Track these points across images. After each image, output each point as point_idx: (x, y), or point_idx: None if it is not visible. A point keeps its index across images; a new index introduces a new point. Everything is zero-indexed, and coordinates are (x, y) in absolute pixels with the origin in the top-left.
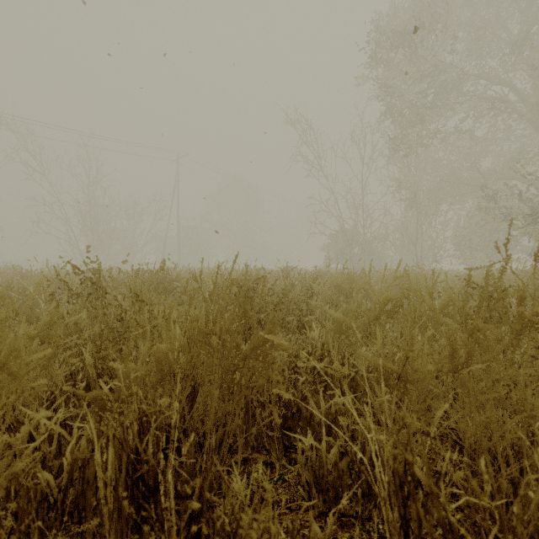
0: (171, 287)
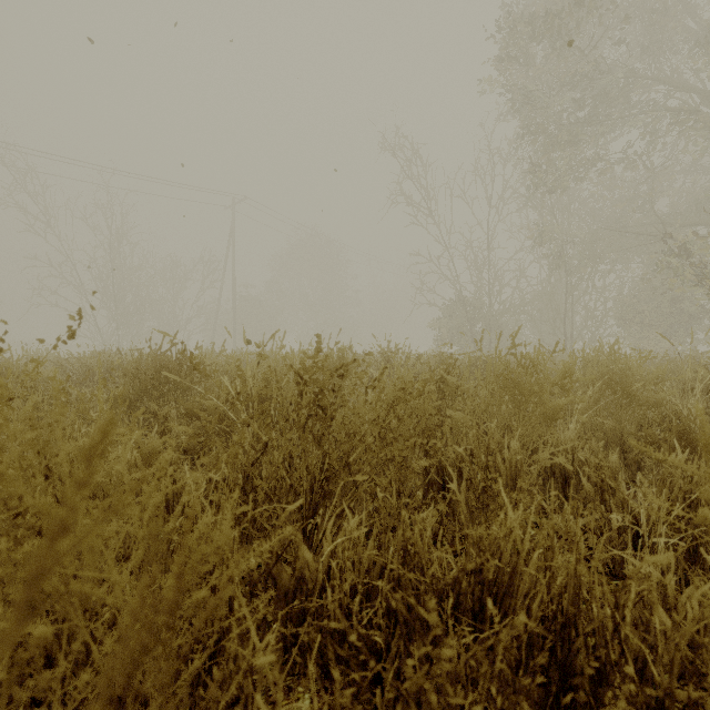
0: (187, 381)
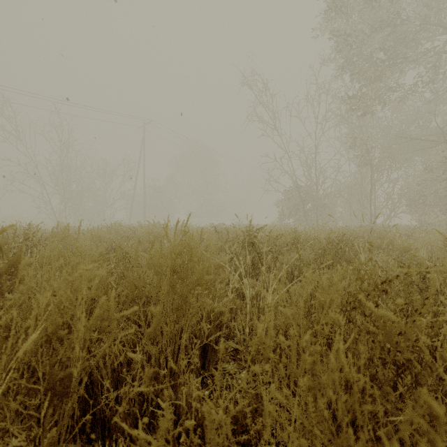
0: None
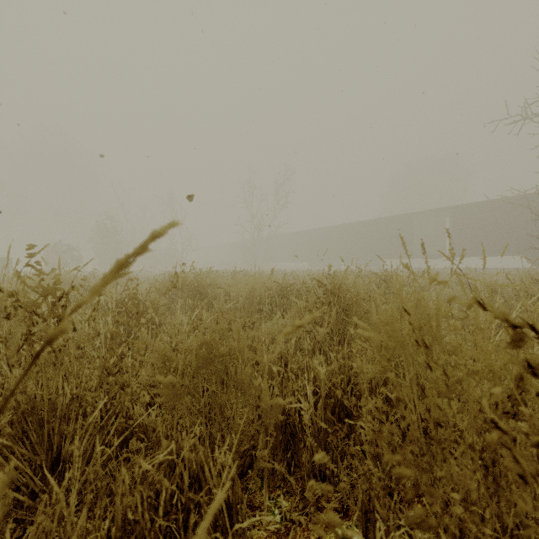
0: None
